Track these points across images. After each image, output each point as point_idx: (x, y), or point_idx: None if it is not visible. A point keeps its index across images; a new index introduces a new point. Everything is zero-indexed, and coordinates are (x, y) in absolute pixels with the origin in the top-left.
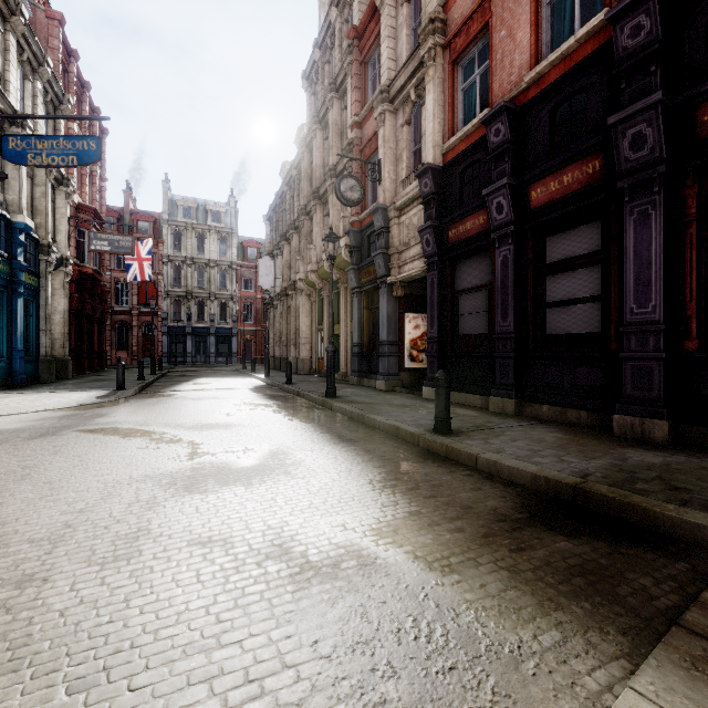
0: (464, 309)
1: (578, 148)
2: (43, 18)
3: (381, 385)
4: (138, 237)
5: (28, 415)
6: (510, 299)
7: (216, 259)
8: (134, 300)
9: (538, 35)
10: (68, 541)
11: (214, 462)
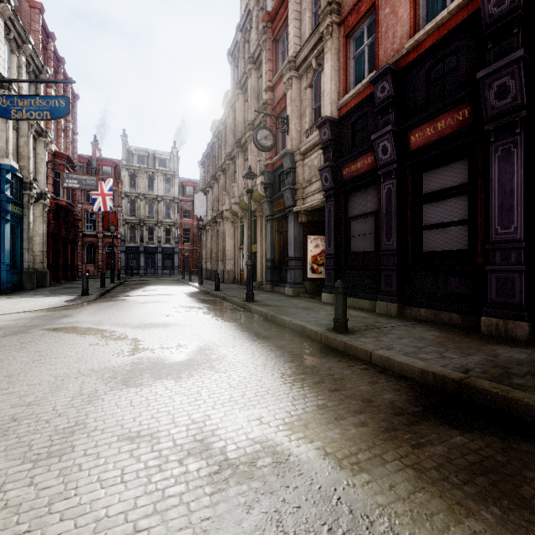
0: (355, 231)
1: (450, 100)
2: (27, 7)
3: (289, 291)
4: (102, 177)
5: (8, 316)
6: (393, 223)
7: (162, 195)
8: (99, 226)
9: (416, 11)
10: (9, 436)
11: (151, 358)
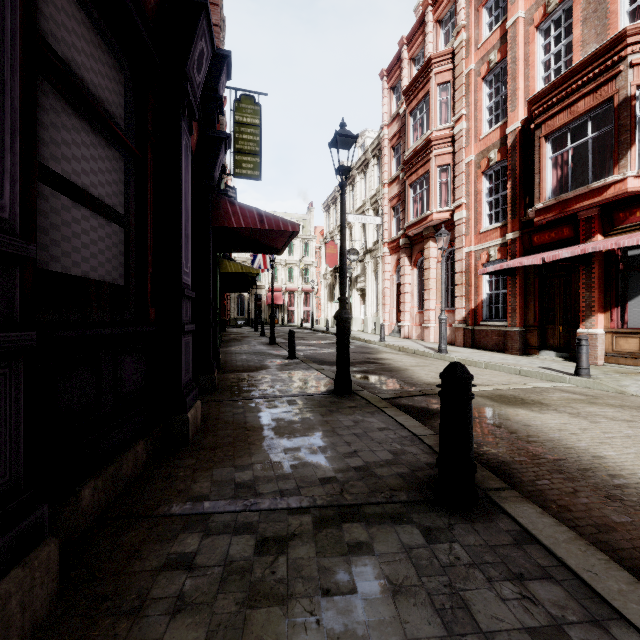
0: None
1: None
2: None
3: None
4: None
5: None
6: (5, 56)
7: None
8: None
9: None
10: None
11: None
